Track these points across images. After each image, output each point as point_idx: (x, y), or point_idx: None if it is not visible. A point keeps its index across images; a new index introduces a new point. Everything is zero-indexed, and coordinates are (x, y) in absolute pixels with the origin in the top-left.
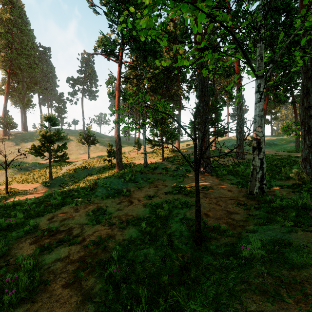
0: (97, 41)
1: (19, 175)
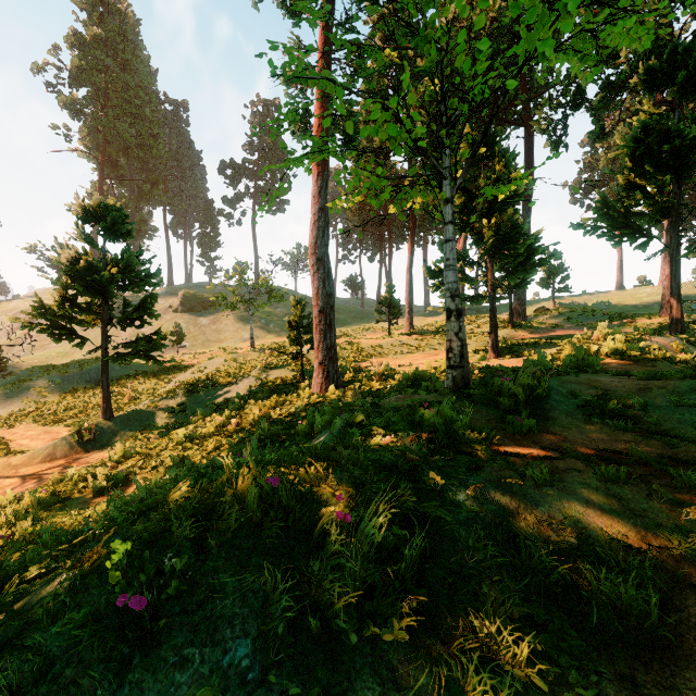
0: None
1: (60, 396)
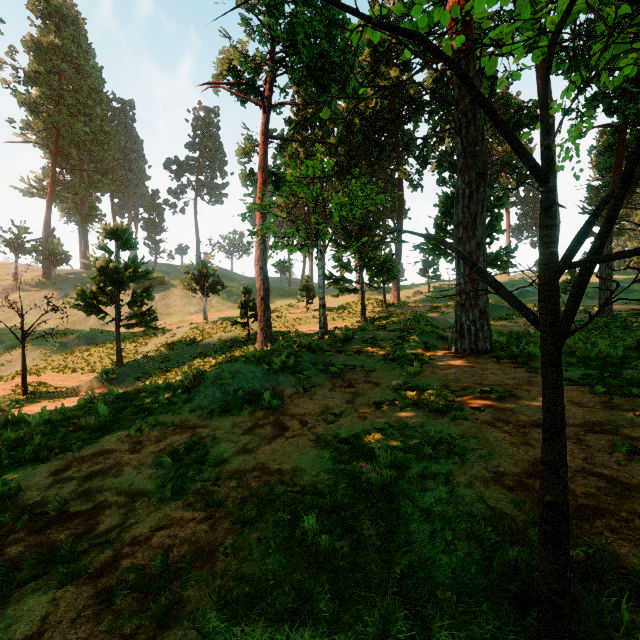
0: (218, 60)
1: (62, 356)
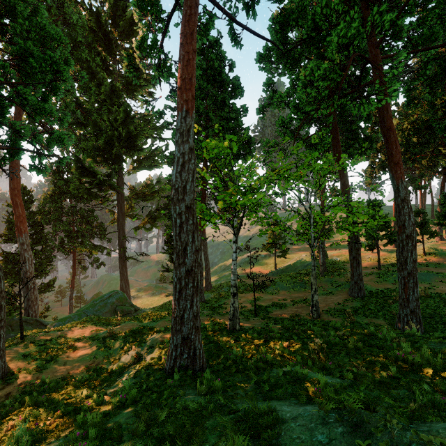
0: None
1: (264, 260)
